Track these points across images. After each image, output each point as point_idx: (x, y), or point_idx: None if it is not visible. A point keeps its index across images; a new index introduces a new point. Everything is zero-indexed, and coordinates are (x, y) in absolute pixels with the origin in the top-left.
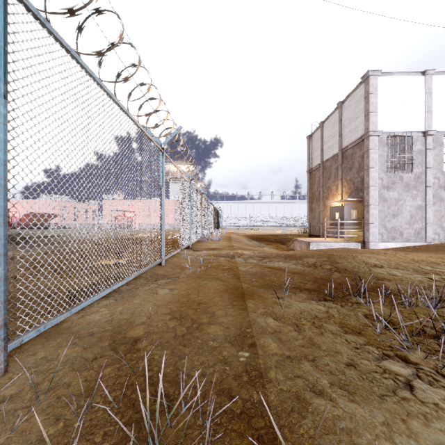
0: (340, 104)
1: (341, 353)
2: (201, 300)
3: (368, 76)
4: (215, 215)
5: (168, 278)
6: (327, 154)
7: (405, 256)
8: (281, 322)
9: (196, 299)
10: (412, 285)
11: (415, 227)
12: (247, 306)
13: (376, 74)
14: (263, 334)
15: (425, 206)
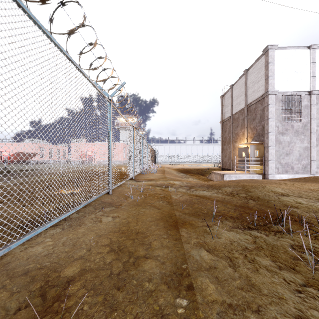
0: (246, 71)
1: (286, 300)
2: (139, 229)
3: (268, 49)
4: (153, 154)
5: (113, 206)
6: (235, 109)
7: (302, 186)
8: (215, 255)
9: (135, 228)
10: (318, 212)
11: (303, 162)
12: (180, 235)
13: (274, 48)
14: (199, 272)
15: (310, 147)
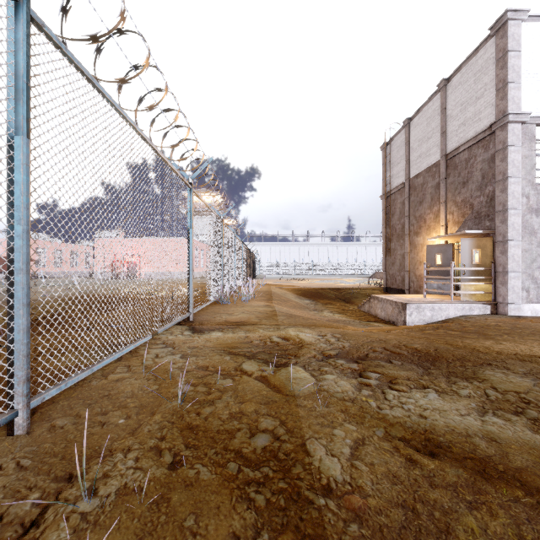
0: (443, 84)
1: None
2: None
3: (506, 21)
4: (250, 259)
5: None
6: (417, 167)
7: None
8: None
9: None
10: None
11: None
12: None
13: (519, 18)
14: None
15: None
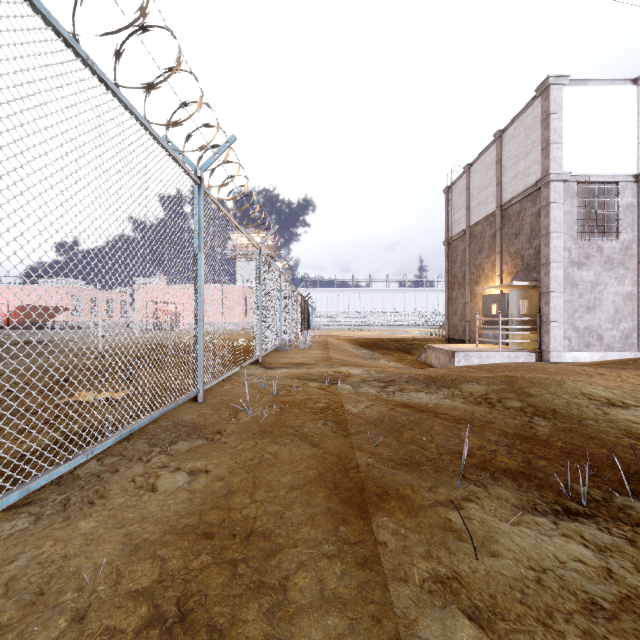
0: (499, 135)
1: None
2: (256, 520)
3: (548, 85)
4: (304, 308)
5: (198, 437)
6: (476, 214)
7: None
8: None
9: (244, 514)
10: None
11: (622, 326)
12: (377, 545)
13: (561, 82)
14: None
15: (638, 293)
